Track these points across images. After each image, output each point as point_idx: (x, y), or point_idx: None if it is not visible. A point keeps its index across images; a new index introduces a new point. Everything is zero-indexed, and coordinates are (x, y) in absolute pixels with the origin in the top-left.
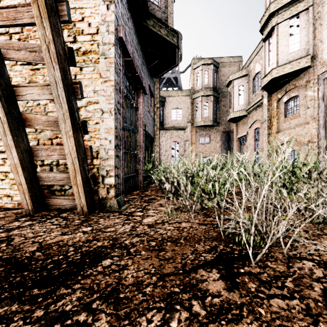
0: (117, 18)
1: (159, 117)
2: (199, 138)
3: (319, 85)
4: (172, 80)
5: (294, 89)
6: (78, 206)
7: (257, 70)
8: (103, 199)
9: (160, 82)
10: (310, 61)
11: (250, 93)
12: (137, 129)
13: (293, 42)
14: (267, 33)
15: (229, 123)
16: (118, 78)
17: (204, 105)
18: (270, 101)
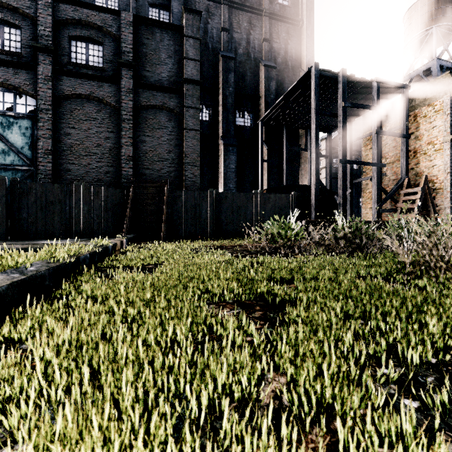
0: (451, 175)
1: None
2: None
3: None
4: None
5: None
6: None
7: None
8: None
9: None
10: None
11: None
12: None
13: None
14: None
15: None
16: (451, 195)
17: None
18: None
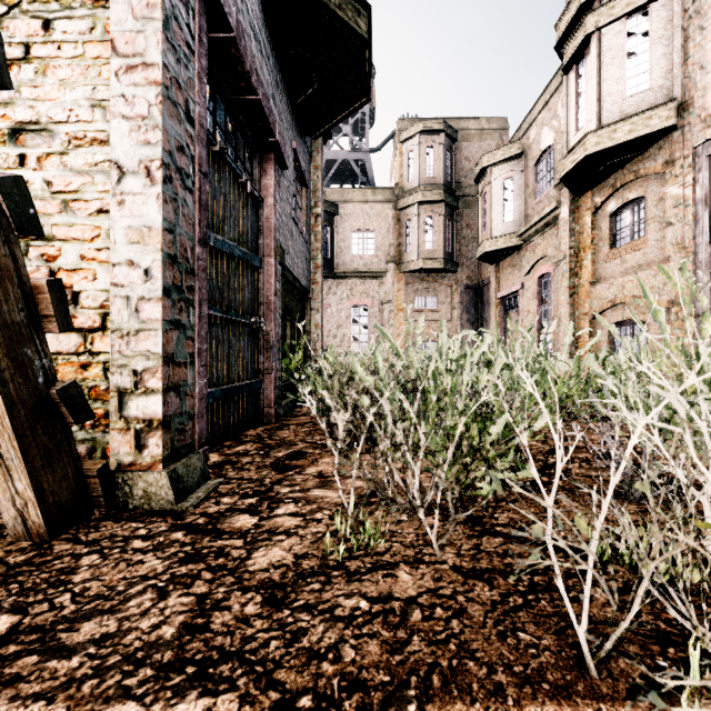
0: None
1: (321, 240)
2: (412, 297)
3: (697, 171)
4: (354, 166)
5: (634, 182)
6: (7, 506)
7: (546, 144)
8: (125, 468)
9: (325, 170)
10: (675, 115)
11: (528, 197)
12: (260, 258)
13: (634, 71)
14: (574, 53)
15: (480, 266)
16: (179, 68)
17: (424, 224)
18: (576, 212)
